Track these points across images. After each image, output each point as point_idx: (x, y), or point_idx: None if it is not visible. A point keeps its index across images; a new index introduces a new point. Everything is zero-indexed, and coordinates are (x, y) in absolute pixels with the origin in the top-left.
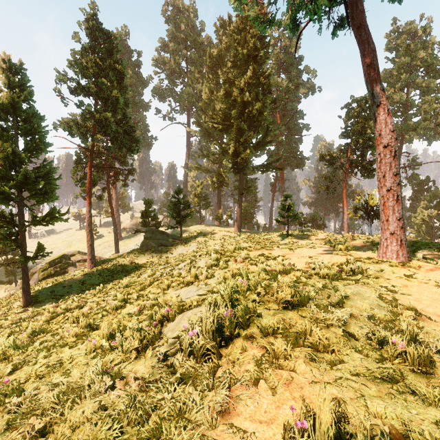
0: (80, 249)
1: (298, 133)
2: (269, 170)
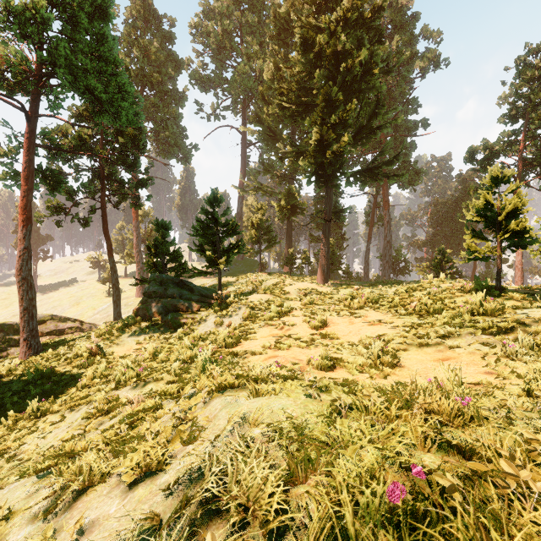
0: (89, 308)
1: (409, 133)
2: (377, 178)
